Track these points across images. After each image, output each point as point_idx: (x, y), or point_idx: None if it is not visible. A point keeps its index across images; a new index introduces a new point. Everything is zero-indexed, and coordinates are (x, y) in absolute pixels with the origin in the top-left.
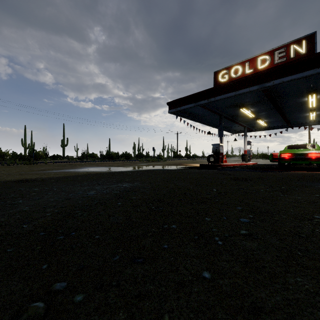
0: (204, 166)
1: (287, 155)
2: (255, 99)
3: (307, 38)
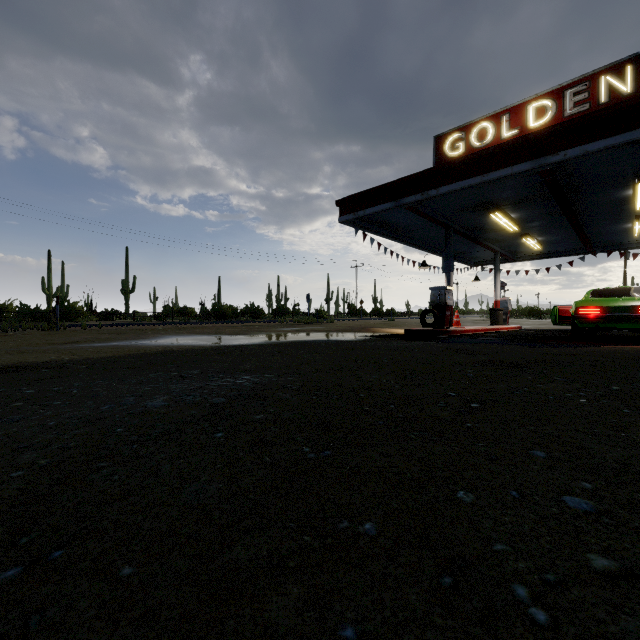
0: (414, 333)
1: (593, 310)
2: (523, 193)
3: (637, 61)
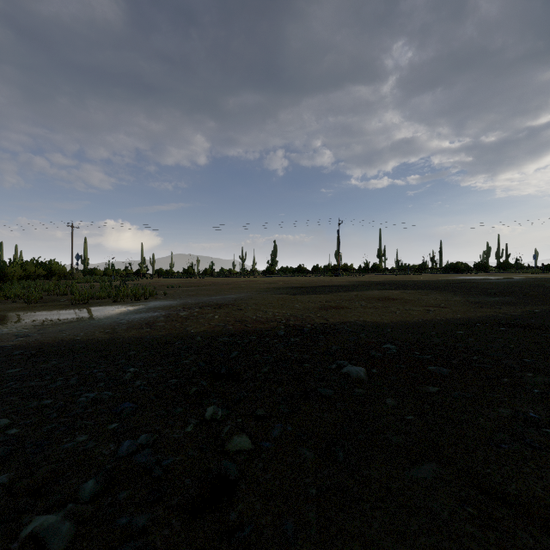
0: None
1: None
2: None
3: None
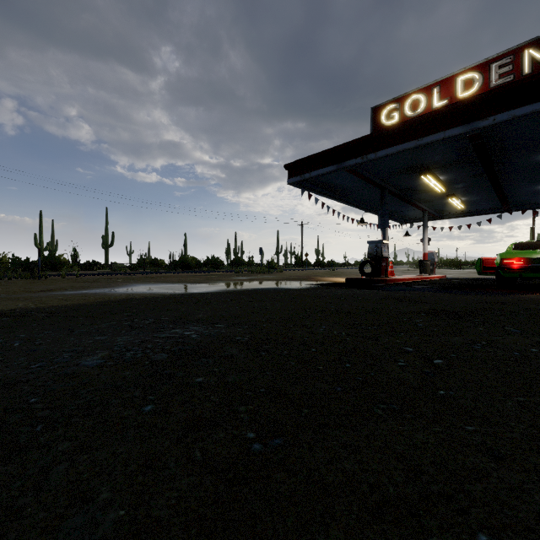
0: (354, 282)
1: (516, 261)
2: (452, 157)
3: None
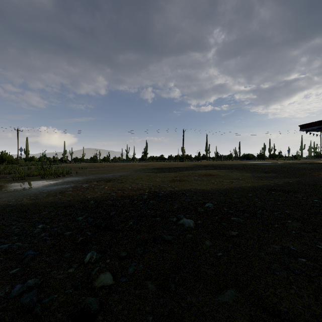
0: None
1: None
2: None
3: None
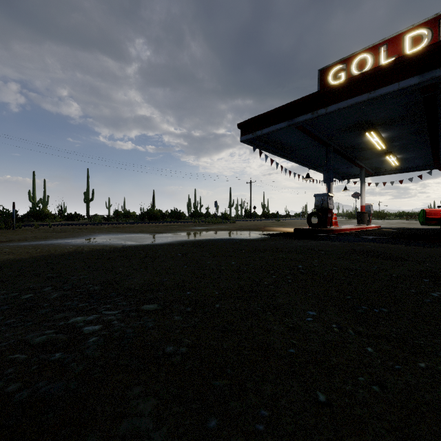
0: (302, 232)
1: None
2: (398, 112)
3: None
